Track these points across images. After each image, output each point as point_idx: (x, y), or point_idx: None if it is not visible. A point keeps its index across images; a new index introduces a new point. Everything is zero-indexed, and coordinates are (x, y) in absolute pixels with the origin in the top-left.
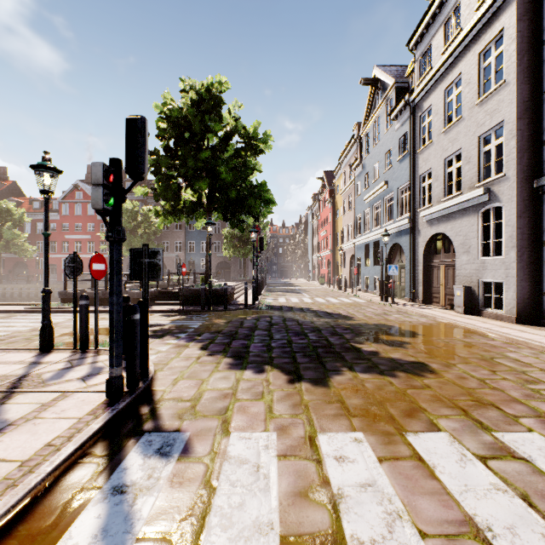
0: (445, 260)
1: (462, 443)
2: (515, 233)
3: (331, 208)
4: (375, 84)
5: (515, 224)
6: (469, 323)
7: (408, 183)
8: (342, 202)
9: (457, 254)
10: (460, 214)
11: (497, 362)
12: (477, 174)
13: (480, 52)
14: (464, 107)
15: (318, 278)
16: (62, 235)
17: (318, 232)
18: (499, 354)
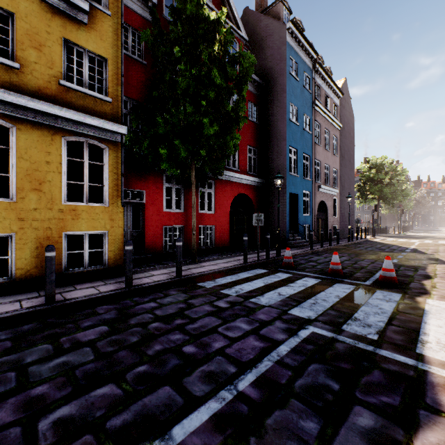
0: None
1: (419, 240)
2: None
3: None
4: None
5: None
6: None
7: None
8: None
9: None
10: None
11: None
12: None
13: None
14: None
15: None
16: None
17: None
18: None
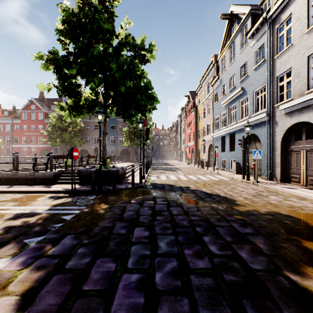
0: (307, 145)
1: None
2: None
3: (194, 114)
4: (231, 18)
5: None
6: None
7: (264, 85)
8: (203, 109)
9: None
10: None
11: None
12: None
13: None
14: None
15: (185, 159)
16: (22, 132)
17: (185, 131)
18: None
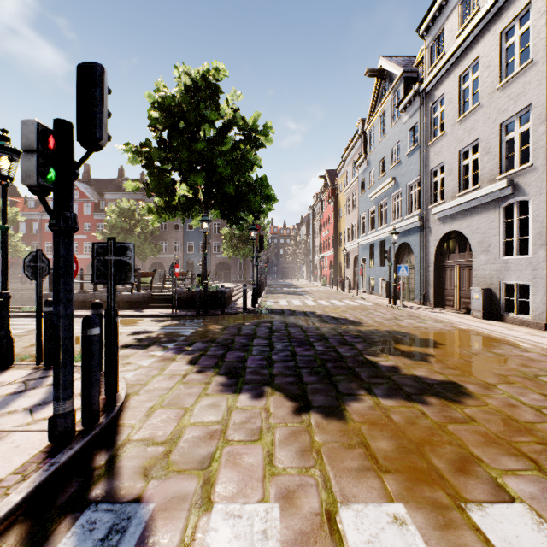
0: (460, 260)
1: None
2: (545, 230)
3: (334, 207)
4: (381, 76)
5: (545, 219)
6: (493, 330)
7: (418, 178)
8: (345, 200)
9: (475, 253)
10: (478, 209)
11: (545, 381)
12: (498, 165)
13: (502, 31)
14: (483, 93)
15: (319, 279)
16: None
17: (319, 232)
18: (542, 371)
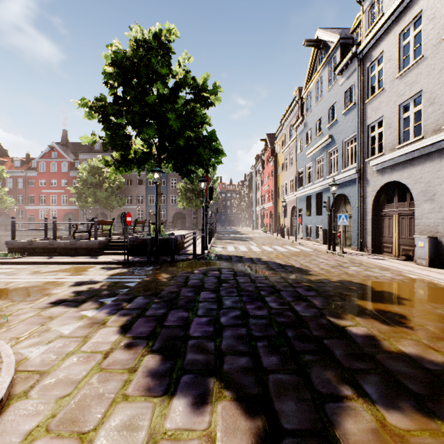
0: (399, 209)
1: None
2: None
3: (273, 165)
4: (317, 45)
5: None
6: None
7: (354, 134)
8: (284, 159)
9: (417, 202)
10: (420, 159)
11: None
12: None
13: None
14: (426, 45)
15: (261, 226)
16: (39, 189)
17: (261, 187)
18: None
